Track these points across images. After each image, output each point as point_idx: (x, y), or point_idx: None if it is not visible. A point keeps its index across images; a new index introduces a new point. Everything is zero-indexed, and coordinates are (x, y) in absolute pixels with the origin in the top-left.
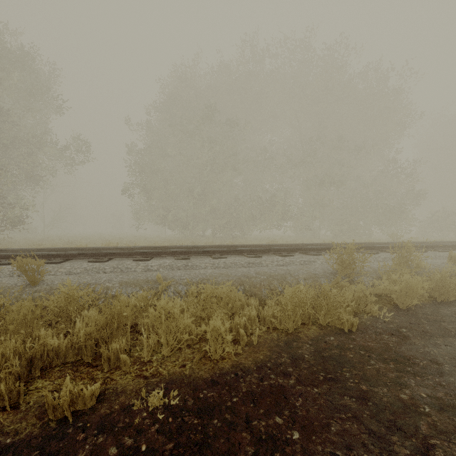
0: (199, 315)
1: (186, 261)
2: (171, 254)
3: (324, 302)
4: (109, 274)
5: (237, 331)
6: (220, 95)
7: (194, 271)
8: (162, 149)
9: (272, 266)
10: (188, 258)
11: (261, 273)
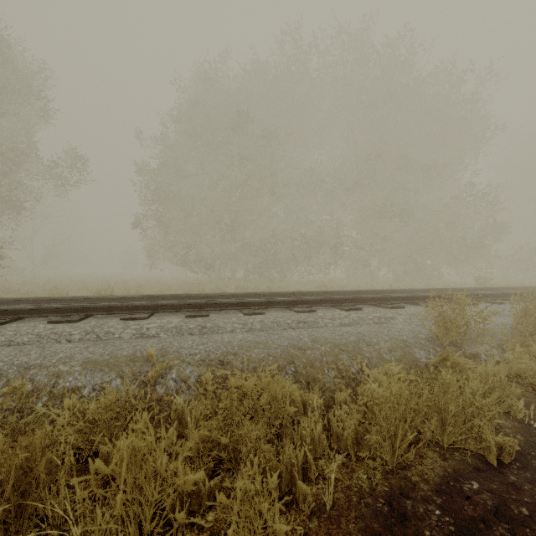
0: (215, 439)
1: (203, 320)
2: (181, 308)
3: (450, 408)
4: (74, 345)
5: (291, 476)
6: (254, 101)
7: (215, 338)
8: (180, 168)
9: (334, 327)
10: (206, 314)
11: (320, 340)
